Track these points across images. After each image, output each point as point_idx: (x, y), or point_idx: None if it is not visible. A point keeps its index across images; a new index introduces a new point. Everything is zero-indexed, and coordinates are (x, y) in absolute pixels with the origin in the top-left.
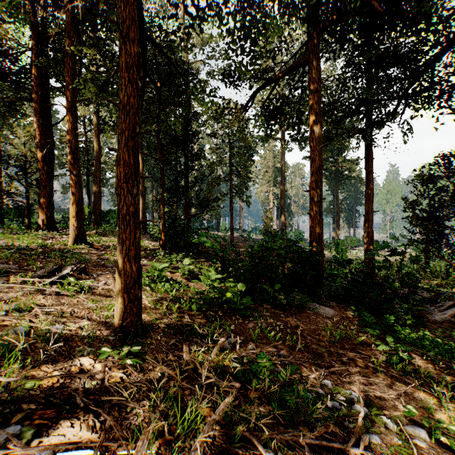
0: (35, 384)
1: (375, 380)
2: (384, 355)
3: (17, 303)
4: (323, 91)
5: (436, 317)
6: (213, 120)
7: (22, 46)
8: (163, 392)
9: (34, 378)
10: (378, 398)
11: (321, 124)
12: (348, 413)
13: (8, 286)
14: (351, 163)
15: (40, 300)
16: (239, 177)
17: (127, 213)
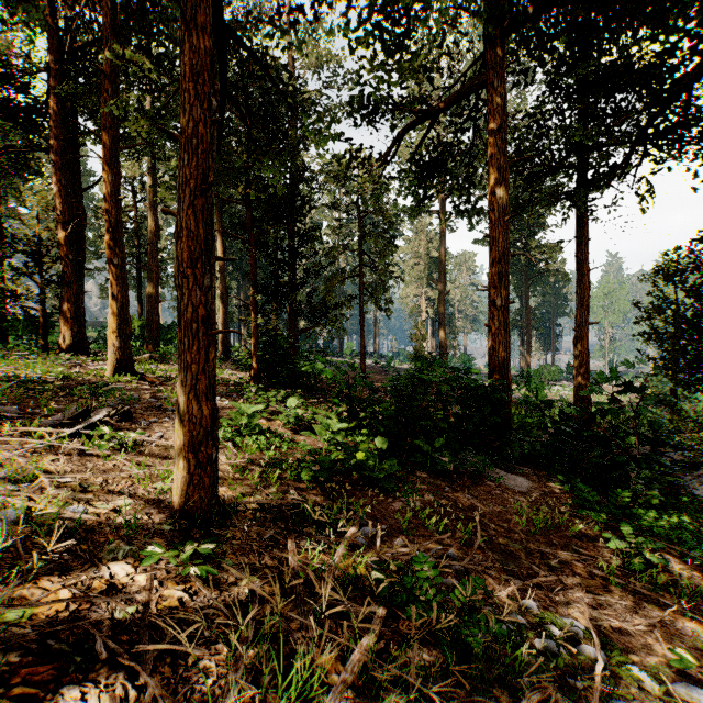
0: (26, 613)
1: (609, 599)
2: (618, 556)
3: (12, 469)
4: (509, 132)
5: (695, 493)
6: (334, 182)
7: (35, 65)
8: (252, 628)
9: (19, 606)
10: (617, 631)
11: (507, 183)
12: (572, 661)
13: (1, 440)
14: (550, 249)
15: (46, 463)
16: (374, 271)
17: (194, 318)
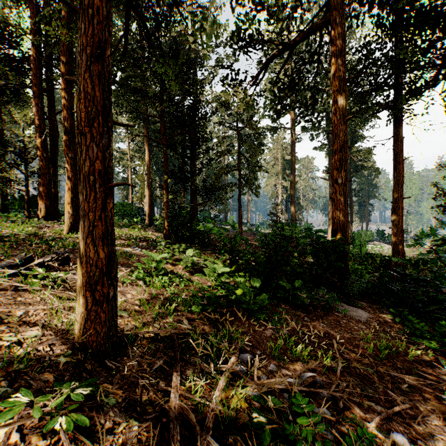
0: None
1: None
2: None
3: None
4: None
5: None
6: (221, 107)
7: (24, 30)
8: None
9: None
10: None
11: (346, 94)
12: None
13: None
14: (367, 152)
15: None
16: (247, 166)
17: (91, 172)
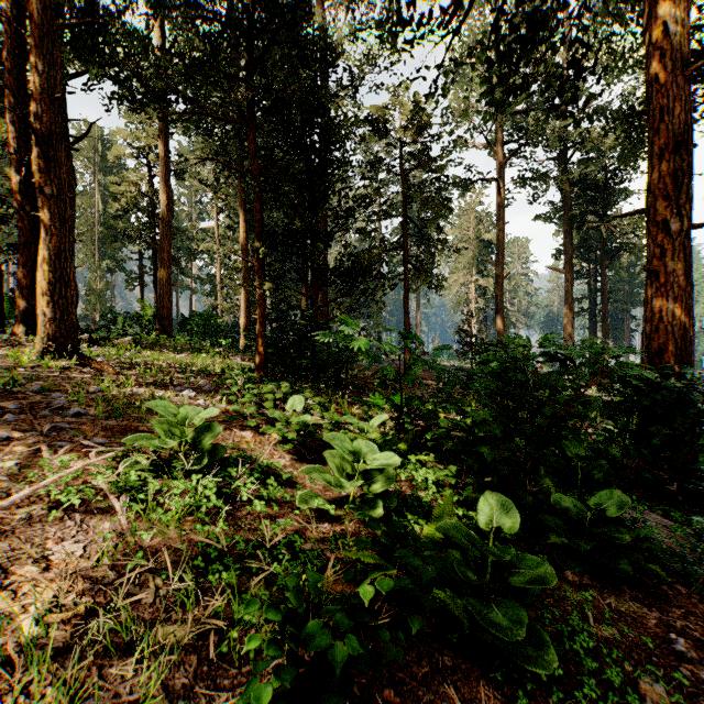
0: None
1: None
2: None
3: None
4: None
5: None
6: (371, 131)
7: None
8: None
9: None
10: None
11: (688, 10)
12: None
13: None
14: (641, 216)
15: None
16: (421, 242)
17: None
